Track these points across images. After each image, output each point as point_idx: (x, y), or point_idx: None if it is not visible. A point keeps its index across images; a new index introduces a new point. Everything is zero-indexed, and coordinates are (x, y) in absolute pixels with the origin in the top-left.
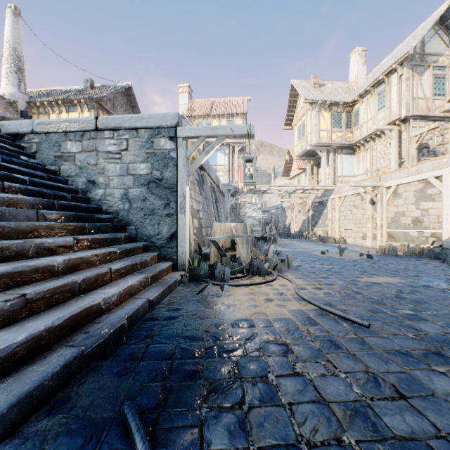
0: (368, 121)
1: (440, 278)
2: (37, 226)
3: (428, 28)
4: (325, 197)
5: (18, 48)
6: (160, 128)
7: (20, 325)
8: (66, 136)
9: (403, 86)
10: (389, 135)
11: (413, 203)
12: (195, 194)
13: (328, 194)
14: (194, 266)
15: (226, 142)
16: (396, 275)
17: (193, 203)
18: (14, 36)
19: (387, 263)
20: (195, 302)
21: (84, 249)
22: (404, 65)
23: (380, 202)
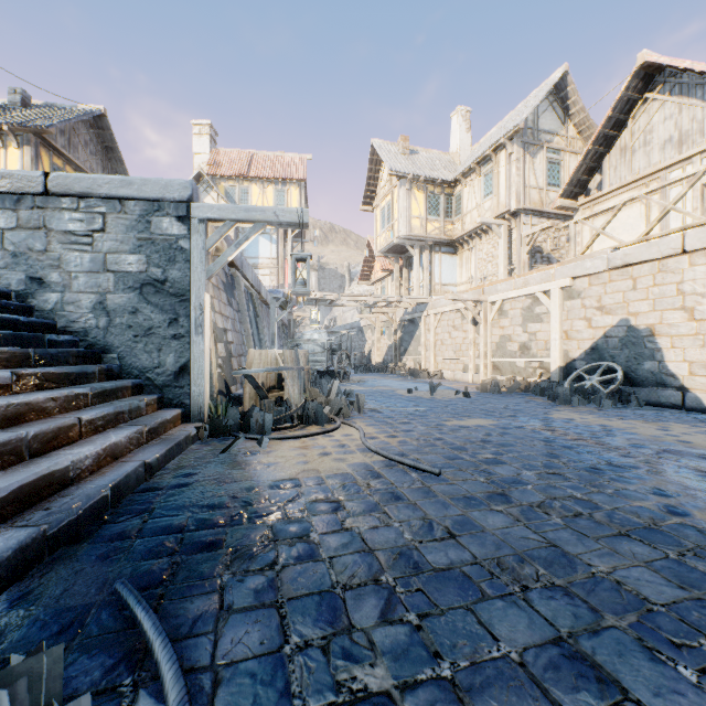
0: (473, 210)
1: (538, 417)
2: None
3: (541, 97)
4: (417, 314)
5: None
6: (162, 201)
7: None
8: None
9: (513, 169)
10: (498, 232)
11: (520, 324)
12: (220, 305)
13: (421, 309)
14: (218, 413)
15: None
16: (490, 417)
17: (216, 319)
18: None
19: (485, 402)
20: (218, 464)
21: (30, 391)
22: (514, 140)
23: (483, 322)
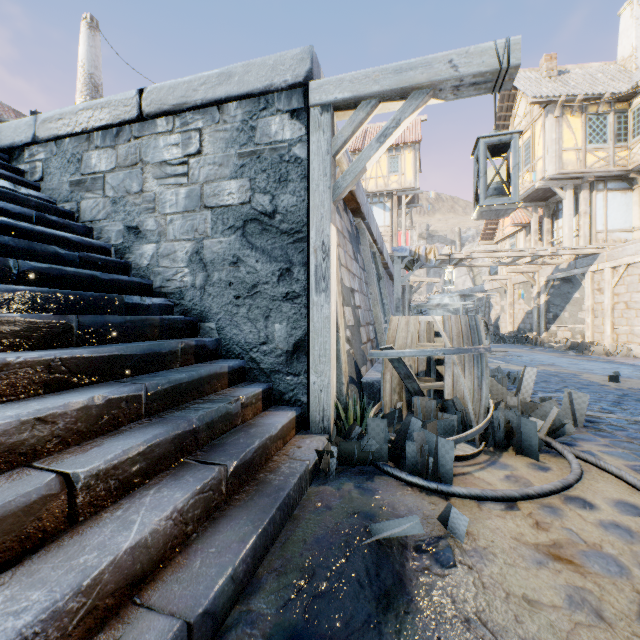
0: None
1: None
2: None
3: None
4: (577, 270)
5: (95, 73)
6: (270, 92)
7: None
8: (89, 141)
9: None
10: None
11: None
12: (345, 257)
13: (585, 263)
14: (349, 420)
15: (387, 190)
16: None
17: (342, 274)
18: (90, 57)
19: None
20: (366, 600)
21: (30, 395)
22: None
23: None
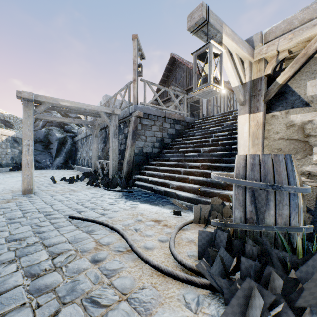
0: None
1: None
2: (199, 159)
3: None
4: None
5: None
6: None
7: (161, 179)
8: None
9: None
10: None
11: None
12: None
13: None
14: None
15: None
16: None
17: None
18: None
19: None
20: (173, 206)
21: (205, 170)
22: None
23: None
